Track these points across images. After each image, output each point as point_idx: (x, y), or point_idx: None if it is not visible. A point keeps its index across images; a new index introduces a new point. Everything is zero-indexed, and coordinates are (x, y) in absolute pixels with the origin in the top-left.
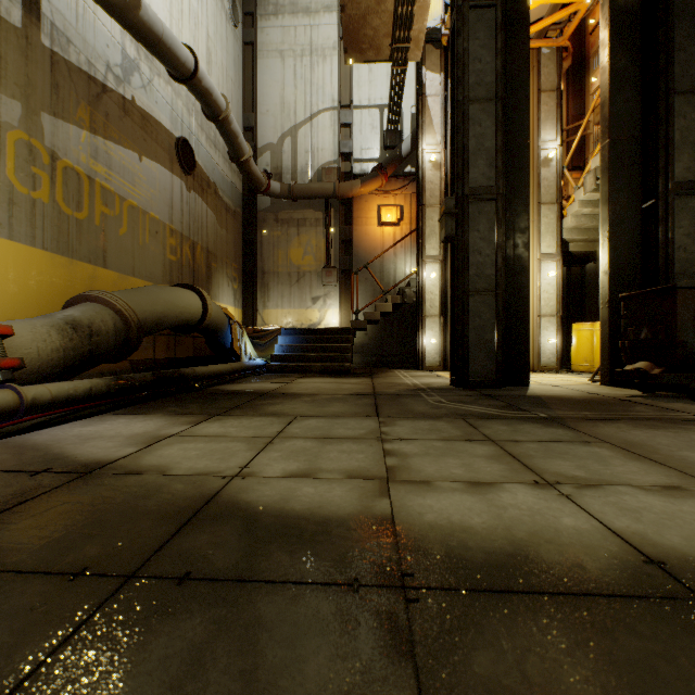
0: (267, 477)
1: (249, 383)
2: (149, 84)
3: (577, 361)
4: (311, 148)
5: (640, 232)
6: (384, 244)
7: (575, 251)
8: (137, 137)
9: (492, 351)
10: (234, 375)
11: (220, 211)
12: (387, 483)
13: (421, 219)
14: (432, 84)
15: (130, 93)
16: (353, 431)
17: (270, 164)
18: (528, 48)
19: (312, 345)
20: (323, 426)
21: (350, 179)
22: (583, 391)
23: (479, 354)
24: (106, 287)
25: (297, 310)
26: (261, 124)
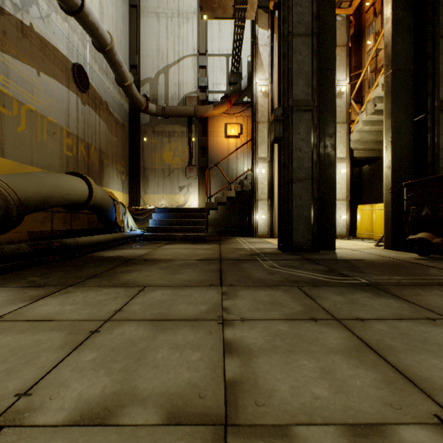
0: (40, 425)
1: (123, 250)
2: (47, 17)
3: (361, 231)
4: (178, 82)
5: (413, 138)
6: (229, 150)
7: (357, 156)
8: (35, 56)
9: (309, 224)
10: (114, 243)
11: (111, 122)
12: (224, 439)
13: (255, 132)
14: (262, 37)
15: (29, 21)
16: (194, 308)
17: (149, 92)
18: (334, 0)
19: (177, 220)
20: (166, 300)
21: (205, 105)
22: (377, 254)
23: (300, 227)
24: (4, 172)
25: (168, 195)
26: (142, 63)
